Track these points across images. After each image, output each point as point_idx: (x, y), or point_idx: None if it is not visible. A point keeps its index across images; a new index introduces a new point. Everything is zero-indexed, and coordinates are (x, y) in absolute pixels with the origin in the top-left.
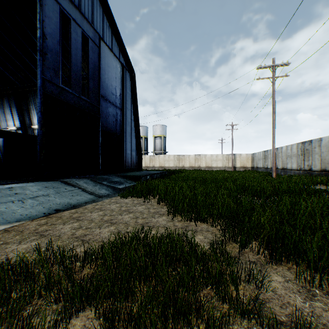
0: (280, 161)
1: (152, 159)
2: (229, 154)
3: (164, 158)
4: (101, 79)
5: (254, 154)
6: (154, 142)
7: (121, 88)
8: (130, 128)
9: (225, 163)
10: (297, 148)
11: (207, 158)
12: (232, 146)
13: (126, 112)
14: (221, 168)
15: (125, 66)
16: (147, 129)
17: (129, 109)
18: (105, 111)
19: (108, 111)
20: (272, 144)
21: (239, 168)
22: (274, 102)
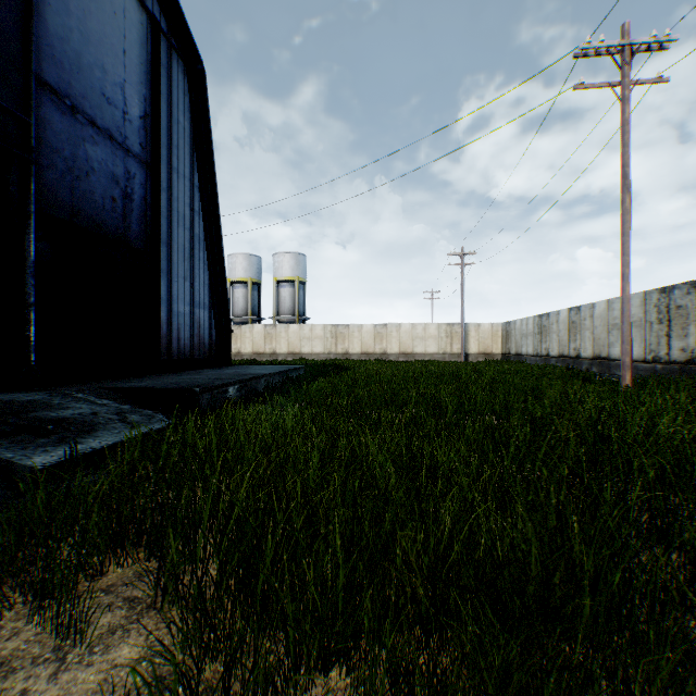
0: (588, 338)
1: (272, 335)
2: (453, 324)
3: (300, 333)
4: (42, 20)
5: (510, 324)
6: (276, 295)
7: (148, 97)
8: (188, 236)
9: (444, 344)
10: (645, 304)
11: (404, 332)
12: (462, 305)
13: (173, 181)
14: (435, 356)
15: (169, 33)
16: (260, 262)
17: (183, 176)
18: (67, 149)
19: (84, 155)
20: (622, 284)
21: (475, 356)
22: (627, 157)
